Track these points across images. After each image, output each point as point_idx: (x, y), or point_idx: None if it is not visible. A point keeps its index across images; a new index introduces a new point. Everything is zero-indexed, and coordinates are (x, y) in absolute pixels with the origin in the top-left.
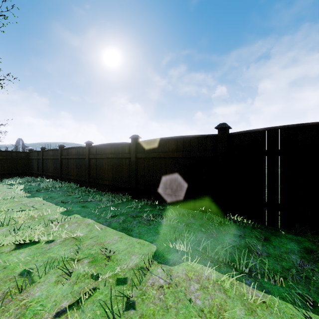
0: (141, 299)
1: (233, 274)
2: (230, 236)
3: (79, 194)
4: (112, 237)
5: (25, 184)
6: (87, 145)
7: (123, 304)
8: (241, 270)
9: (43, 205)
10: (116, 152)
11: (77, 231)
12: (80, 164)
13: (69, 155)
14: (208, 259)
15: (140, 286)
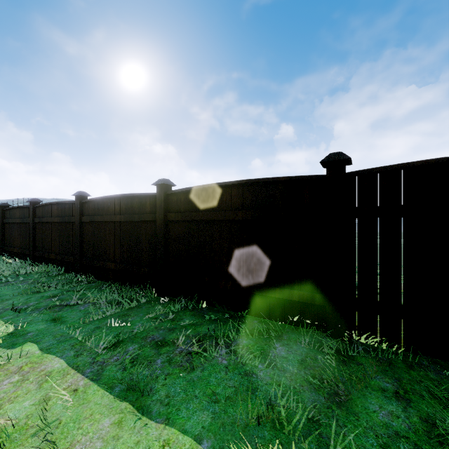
0: None
1: None
2: (376, 395)
3: (57, 288)
4: (95, 424)
5: None
6: (77, 199)
7: None
8: None
9: None
10: (129, 210)
11: (8, 403)
12: (66, 232)
13: (46, 217)
14: None
15: None
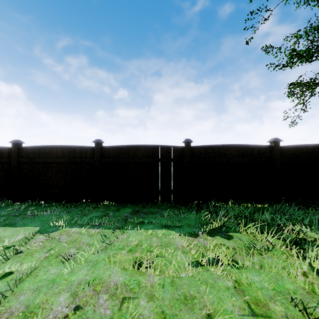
0: (27, 249)
1: (89, 227)
2: (97, 212)
3: None
4: None
5: None
6: None
7: (13, 252)
8: (95, 225)
9: None
10: None
11: None
12: None
13: None
14: (77, 225)
15: (26, 245)
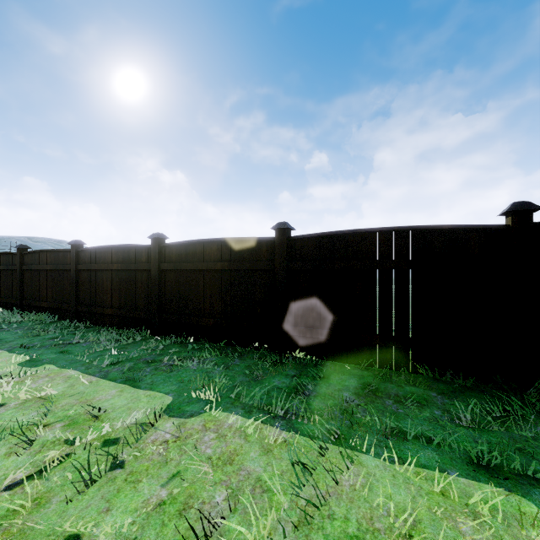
0: (135, 457)
1: (263, 419)
2: (281, 377)
3: (56, 332)
4: (107, 392)
5: None
6: (73, 248)
7: (107, 464)
8: (276, 414)
9: None
10: (126, 260)
11: (48, 388)
12: (60, 280)
13: (37, 265)
14: (239, 406)
15: (137, 444)
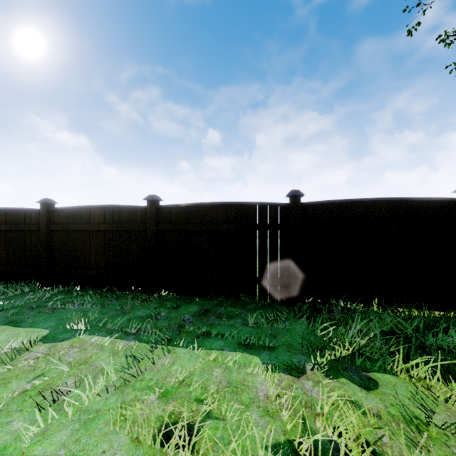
0: (8, 370)
1: (119, 336)
2: (145, 309)
3: None
4: None
5: None
6: None
7: None
8: (130, 332)
9: None
10: (15, 221)
11: None
12: None
13: None
14: (104, 331)
15: (11, 362)
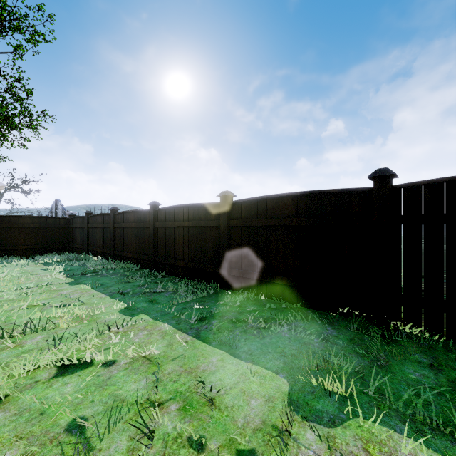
0: None
1: None
2: (413, 364)
3: (141, 280)
4: (207, 359)
5: (65, 264)
6: (152, 208)
7: None
8: None
9: (92, 297)
10: (196, 217)
11: (149, 344)
12: (141, 235)
13: (125, 223)
14: (393, 416)
15: None
